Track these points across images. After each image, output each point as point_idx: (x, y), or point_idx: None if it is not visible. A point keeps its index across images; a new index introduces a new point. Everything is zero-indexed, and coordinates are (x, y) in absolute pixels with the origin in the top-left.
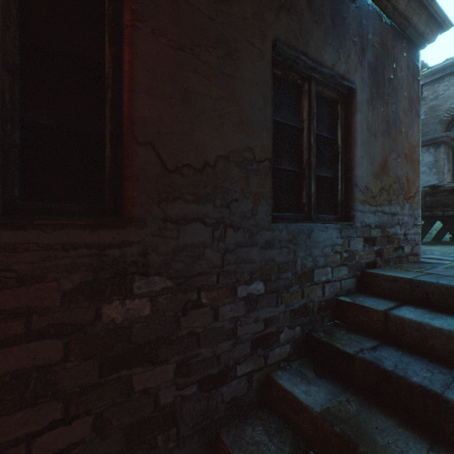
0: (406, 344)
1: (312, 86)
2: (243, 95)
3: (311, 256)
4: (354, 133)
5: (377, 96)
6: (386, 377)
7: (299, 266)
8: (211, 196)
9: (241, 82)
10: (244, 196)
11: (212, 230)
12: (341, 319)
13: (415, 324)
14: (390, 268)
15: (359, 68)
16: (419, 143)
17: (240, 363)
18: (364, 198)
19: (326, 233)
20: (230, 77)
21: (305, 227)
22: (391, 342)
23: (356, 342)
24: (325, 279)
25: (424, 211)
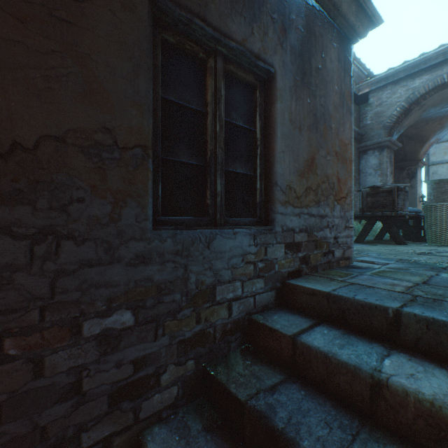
0: (313, 379)
1: (218, 62)
2: (95, 54)
3: (212, 270)
4: (274, 123)
5: (302, 85)
6: (274, 438)
7: (192, 284)
8: (29, 193)
9: (91, 35)
10: (96, 195)
11: (30, 244)
12: (253, 343)
13: (321, 355)
14: (315, 277)
15: (279, 50)
16: (352, 142)
17: (89, 429)
18: (286, 199)
19: (234, 240)
20: (69, 25)
21: (204, 234)
22: (299, 375)
23: (257, 378)
24: (232, 296)
25: (366, 211)
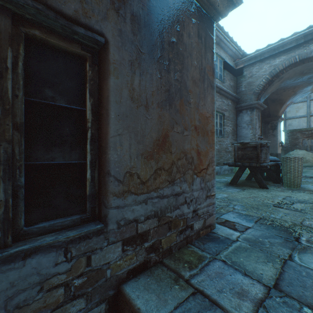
0: None
1: None
2: None
3: None
4: (106, 102)
5: (150, 59)
6: None
7: None
8: None
9: None
10: None
11: None
12: None
13: None
14: (163, 269)
15: (114, 16)
16: (214, 114)
17: None
18: (125, 188)
19: (22, 268)
20: None
21: None
22: None
23: None
24: None
25: (237, 162)
